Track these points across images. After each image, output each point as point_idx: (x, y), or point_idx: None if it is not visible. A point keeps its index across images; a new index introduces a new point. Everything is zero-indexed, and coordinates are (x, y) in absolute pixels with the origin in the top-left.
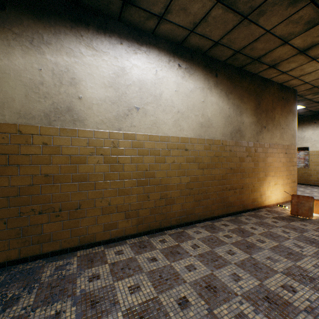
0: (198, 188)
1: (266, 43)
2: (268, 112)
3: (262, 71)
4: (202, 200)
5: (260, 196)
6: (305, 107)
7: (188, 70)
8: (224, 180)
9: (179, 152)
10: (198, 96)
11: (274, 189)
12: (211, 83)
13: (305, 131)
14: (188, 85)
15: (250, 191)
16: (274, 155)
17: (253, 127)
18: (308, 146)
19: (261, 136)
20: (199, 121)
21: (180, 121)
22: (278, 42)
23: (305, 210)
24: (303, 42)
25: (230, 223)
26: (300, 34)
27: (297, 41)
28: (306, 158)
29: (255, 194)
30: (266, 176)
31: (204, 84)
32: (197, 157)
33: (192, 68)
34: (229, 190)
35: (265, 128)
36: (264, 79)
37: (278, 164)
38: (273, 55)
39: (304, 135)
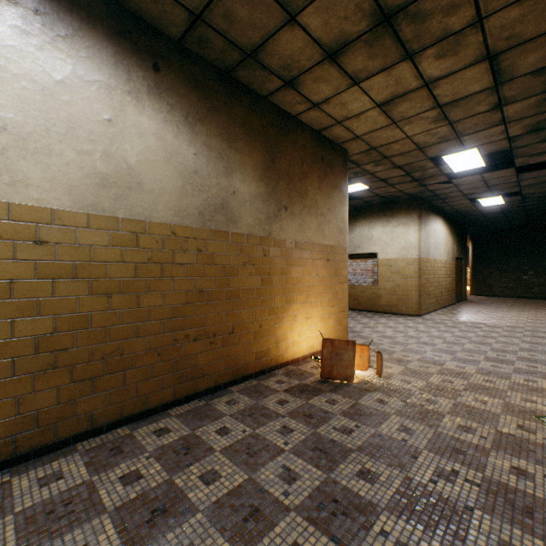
0: (92, 345)
1: (253, 7)
2: (293, 180)
3: (275, 91)
4: (107, 375)
5: (277, 343)
6: (370, 187)
7: (48, 19)
8: (182, 318)
9: (6, 247)
10: (92, 104)
11: (306, 328)
12: (139, 82)
13: (373, 228)
14: (50, 64)
15: (253, 337)
16: (307, 264)
17: (260, 204)
18: (377, 252)
19: (278, 224)
20: (93, 169)
21: (11, 157)
22: (277, 11)
23: (344, 366)
24: (325, 28)
25: (180, 423)
26: (314, 1)
27: (313, 20)
28: (376, 271)
29: (264, 341)
30: (289, 304)
31: (114, 78)
32: (88, 264)
33: (67, 20)
34: (195, 341)
35: (287, 211)
36: (286, 113)
37: (314, 281)
38: (280, 50)
39: (372, 234)
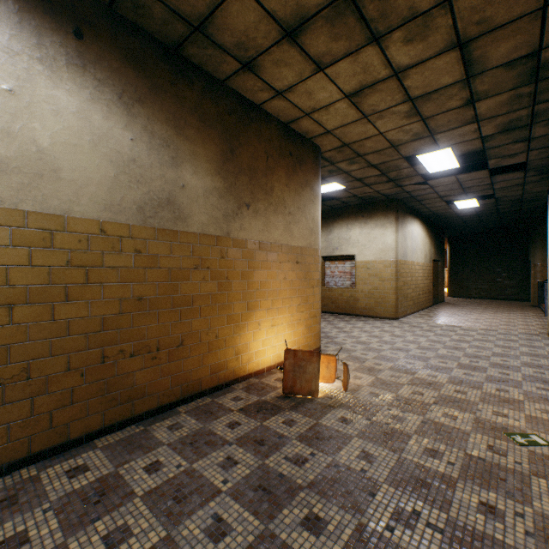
0: None
1: None
2: (257, 175)
3: (232, 75)
4: (7, 405)
5: (237, 354)
6: (346, 187)
7: None
8: (114, 330)
9: None
10: None
11: (271, 336)
12: (55, 48)
13: (351, 230)
14: None
15: (207, 349)
16: (273, 266)
17: (216, 201)
18: (355, 254)
19: (238, 223)
20: None
21: None
22: None
23: (307, 380)
24: None
25: (104, 458)
26: None
27: None
28: (354, 273)
29: (222, 352)
30: (252, 311)
31: (18, 41)
32: None
33: None
34: (132, 356)
35: (249, 208)
36: (248, 101)
37: (281, 285)
38: (231, 23)
39: (350, 235)
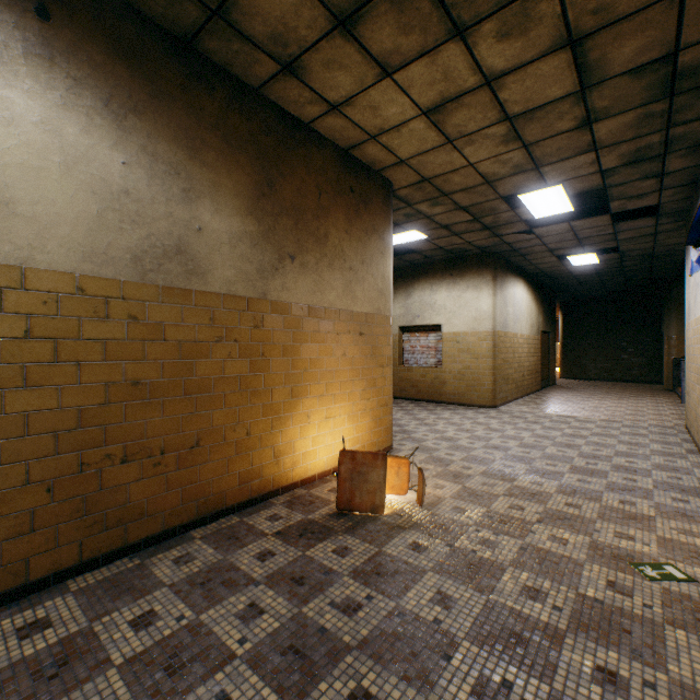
0: None
1: None
2: (305, 216)
3: (269, 80)
4: None
5: (277, 457)
6: (429, 237)
7: None
8: (97, 427)
9: None
10: None
11: (326, 432)
12: (6, 30)
13: (436, 292)
14: None
15: (234, 450)
16: (327, 339)
17: (247, 250)
18: (442, 323)
19: (279, 281)
20: None
21: None
22: None
23: (370, 491)
24: None
25: (76, 607)
26: None
27: None
28: (440, 348)
29: (255, 455)
30: (298, 398)
31: None
32: None
33: None
34: (125, 463)
35: (294, 261)
36: (293, 117)
37: (339, 363)
38: (262, 6)
39: (435, 299)
